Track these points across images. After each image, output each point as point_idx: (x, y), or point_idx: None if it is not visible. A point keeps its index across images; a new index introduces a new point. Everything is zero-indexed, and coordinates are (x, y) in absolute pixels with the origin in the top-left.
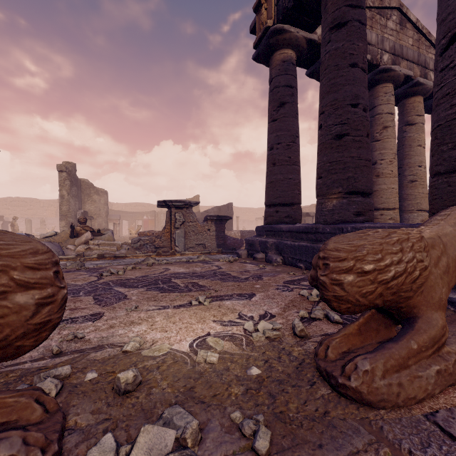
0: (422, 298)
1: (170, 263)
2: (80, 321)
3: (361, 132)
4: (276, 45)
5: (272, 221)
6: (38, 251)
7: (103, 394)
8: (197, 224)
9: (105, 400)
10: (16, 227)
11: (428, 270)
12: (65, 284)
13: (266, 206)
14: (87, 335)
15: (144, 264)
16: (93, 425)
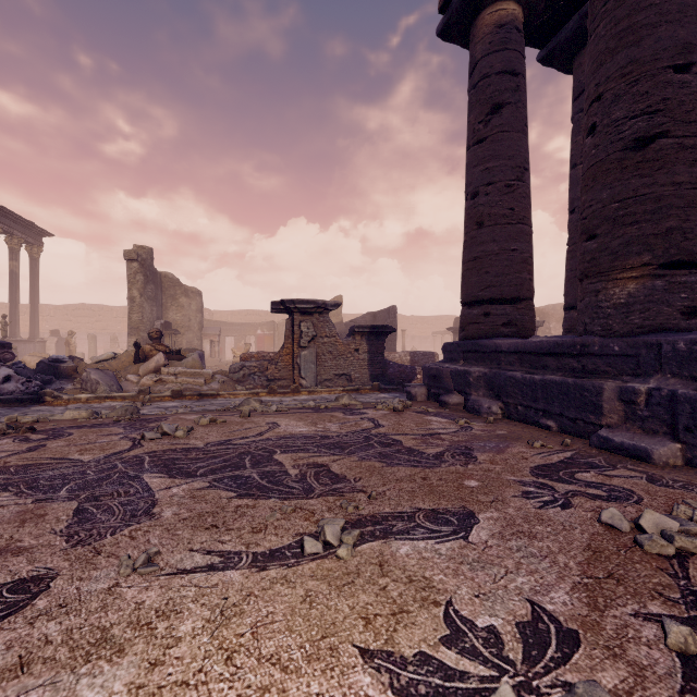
0: None
1: (284, 410)
2: None
3: None
4: None
5: (477, 332)
6: None
7: None
8: (336, 340)
9: None
10: (73, 347)
11: None
12: None
13: (462, 305)
14: None
15: (238, 412)
16: None
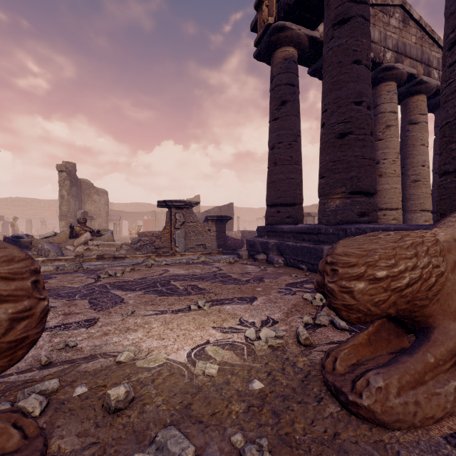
0: (439, 306)
1: (170, 264)
2: (73, 328)
3: (365, 130)
4: (277, 42)
5: (273, 221)
6: (14, 258)
7: (92, 412)
8: (197, 224)
9: (94, 420)
10: (16, 227)
11: (444, 276)
12: (46, 295)
13: (267, 206)
14: (79, 344)
15: (144, 265)
16: (78, 450)
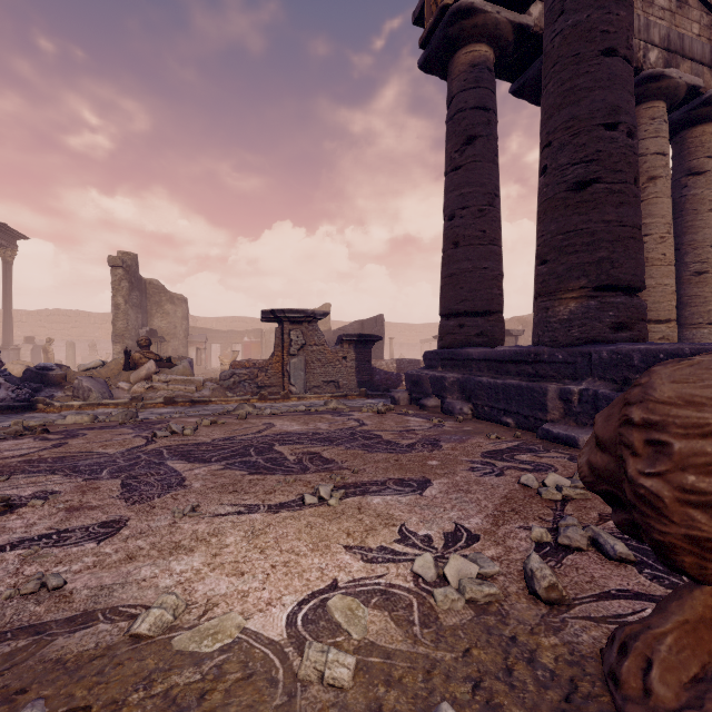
0: None
1: (278, 413)
2: (72, 540)
3: (624, 175)
4: (459, 37)
5: (453, 342)
6: None
7: None
8: (325, 348)
9: None
10: (51, 354)
11: None
12: None
13: (441, 317)
14: (70, 581)
15: (235, 416)
16: None
